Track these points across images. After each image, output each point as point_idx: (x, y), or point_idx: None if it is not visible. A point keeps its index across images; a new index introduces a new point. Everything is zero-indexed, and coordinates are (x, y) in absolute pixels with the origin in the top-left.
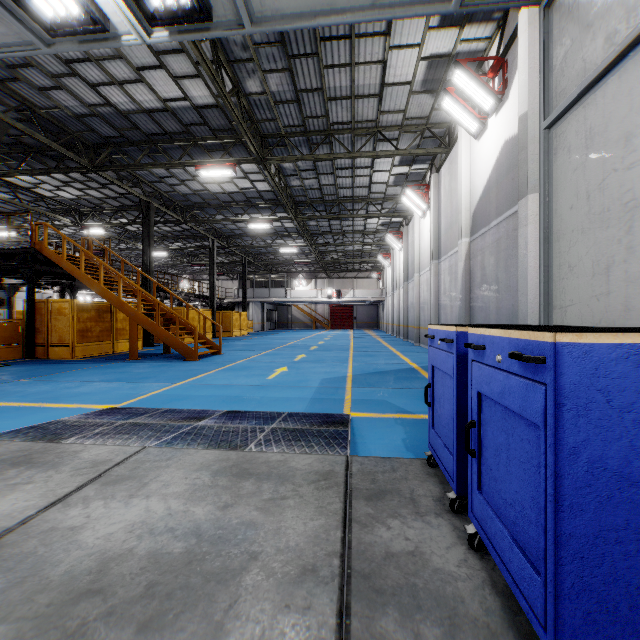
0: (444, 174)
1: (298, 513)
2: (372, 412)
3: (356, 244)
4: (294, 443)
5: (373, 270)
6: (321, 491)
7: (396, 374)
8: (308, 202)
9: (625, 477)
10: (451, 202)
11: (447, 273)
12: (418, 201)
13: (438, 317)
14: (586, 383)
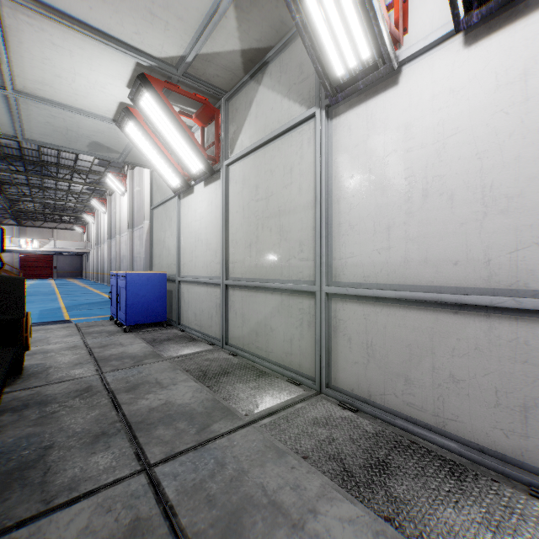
0: (136, 174)
1: (60, 332)
2: (84, 317)
3: (59, 201)
4: (44, 325)
5: (77, 223)
6: (67, 329)
7: (99, 303)
8: (3, 156)
9: (137, 294)
10: (140, 194)
11: (138, 239)
12: (118, 184)
13: (133, 267)
14: (131, 279)
